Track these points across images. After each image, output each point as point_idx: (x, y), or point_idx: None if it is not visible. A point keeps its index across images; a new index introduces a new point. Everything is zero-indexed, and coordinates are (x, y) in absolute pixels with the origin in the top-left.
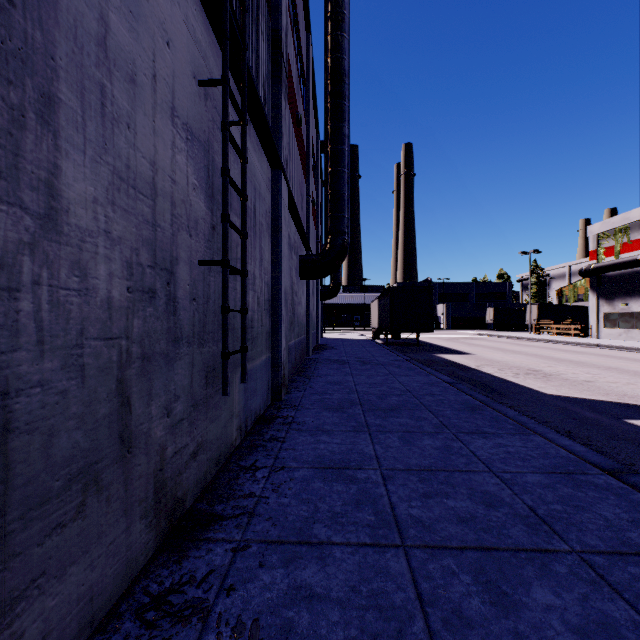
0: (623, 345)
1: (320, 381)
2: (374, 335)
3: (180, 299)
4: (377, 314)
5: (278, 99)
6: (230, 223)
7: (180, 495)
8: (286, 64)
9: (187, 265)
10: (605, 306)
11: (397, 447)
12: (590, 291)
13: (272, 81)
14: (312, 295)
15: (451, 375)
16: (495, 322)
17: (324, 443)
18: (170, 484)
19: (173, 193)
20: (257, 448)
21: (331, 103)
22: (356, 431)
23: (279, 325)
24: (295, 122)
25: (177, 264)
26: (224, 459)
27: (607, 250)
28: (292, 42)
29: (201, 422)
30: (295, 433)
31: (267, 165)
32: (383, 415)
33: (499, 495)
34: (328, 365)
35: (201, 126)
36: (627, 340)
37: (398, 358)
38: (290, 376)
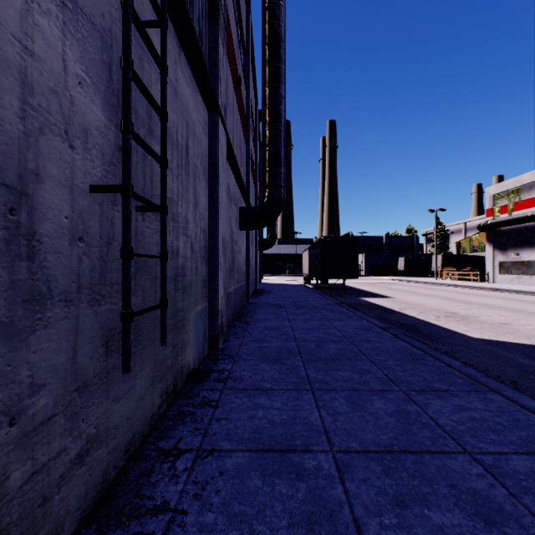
0: (518, 289)
1: (258, 326)
2: (305, 280)
3: (46, 236)
4: (308, 262)
5: (215, 41)
6: (136, 137)
7: (46, 532)
8: (224, 11)
9: (64, 188)
10: (500, 256)
11: (346, 413)
12: (487, 243)
13: (209, 23)
14: (251, 245)
15: (379, 318)
16: (406, 269)
17: (263, 408)
18: (18, 529)
19: (27, 69)
20: (184, 418)
21: (269, 66)
22: (298, 390)
23: (216, 273)
24: (235, 81)
25: (38, 182)
26: (140, 438)
27: (501, 208)
28: (232, 3)
29: (96, 407)
30: (230, 394)
31: (203, 107)
32: (324, 367)
33: (493, 498)
34: (266, 309)
35: (96, 4)
36: (518, 284)
37: (329, 302)
38: (230, 321)
